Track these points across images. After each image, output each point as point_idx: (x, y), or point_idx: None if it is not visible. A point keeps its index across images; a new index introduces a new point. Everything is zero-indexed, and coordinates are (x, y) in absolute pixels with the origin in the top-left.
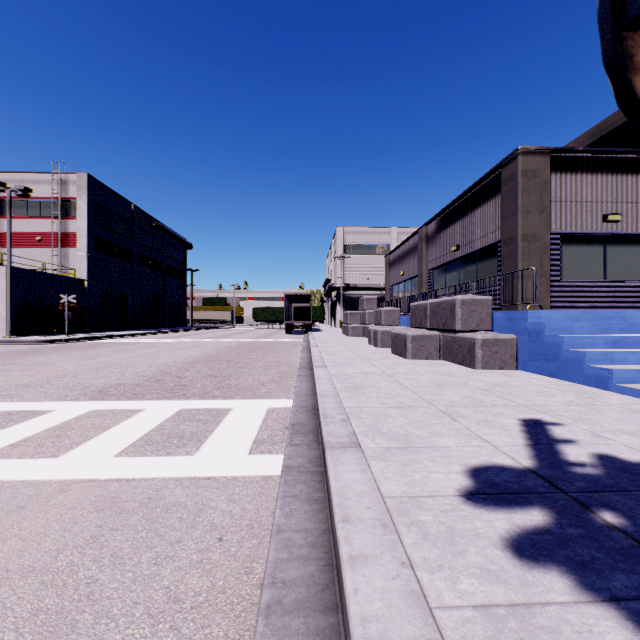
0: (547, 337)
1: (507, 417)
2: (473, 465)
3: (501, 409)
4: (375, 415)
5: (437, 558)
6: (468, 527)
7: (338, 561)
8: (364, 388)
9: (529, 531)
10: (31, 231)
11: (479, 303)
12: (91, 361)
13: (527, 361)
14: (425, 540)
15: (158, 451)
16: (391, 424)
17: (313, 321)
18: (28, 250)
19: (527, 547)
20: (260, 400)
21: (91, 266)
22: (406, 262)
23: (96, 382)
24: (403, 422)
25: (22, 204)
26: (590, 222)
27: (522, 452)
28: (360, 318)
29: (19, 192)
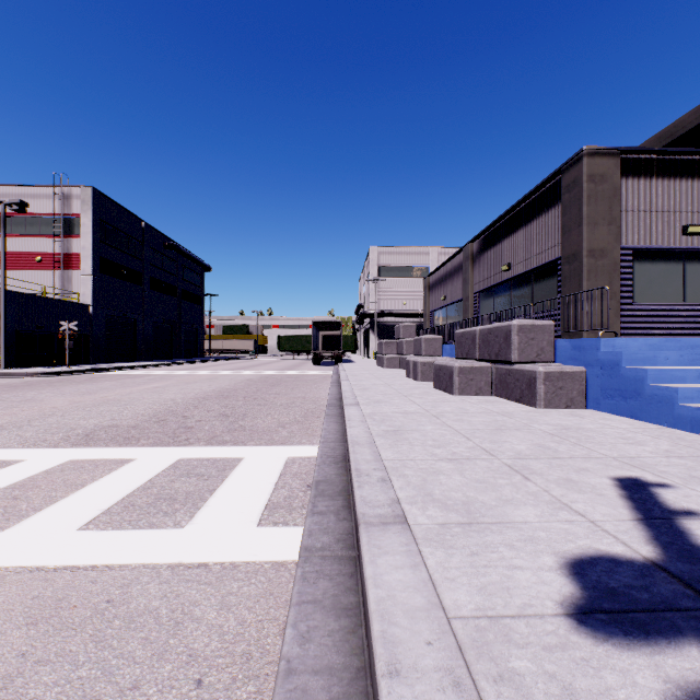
0: (626, 370)
1: (595, 475)
2: (571, 555)
3: (584, 463)
4: (423, 471)
5: None
6: (596, 686)
7: None
8: (406, 433)
9: (699, 697)
10: (30, 251)
11: (539, 329)
12: (87, 397)
13: (599, 398)
14: None
15: (138, 521)
16: (445, 485)
17: (344, 351)
18: (27, 272)
19: None
20: (278, 447)
21: (97, 290)
22: (448, 284)
23: (86, 423)
24: (461, 482)
25: (20, 221)
26: (667, 235)
27: (633, 532)
28: (396, 348)
29: (14, 206)
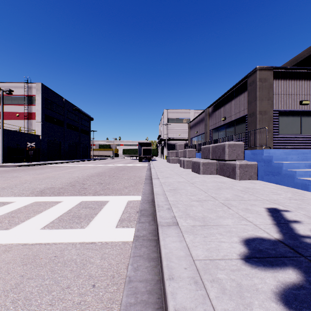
0: (274, 163)
1: (258, 206)
2: (245, 237)
3: (254, 202)
4: (185, 205)
5: (233, 310)
6: (250, 283)
7: (166, 309)
8: (179, 190)
9: (290, 287)
10: (13, 111)
11: (237, 146)
12: (40, 175)
13: (263, 175)
14: (223, 294)
15: (65, 226)
16: (195, 211)
17: (152, 156)
18: (12, 121)
19: (292, 300)
20: (124, 196)
21: (43, 128)
22: (198, 126)
23: (40, 186)
24: (201, 209)
25: (9, 98)
26: (293, 105)
27: (272, 228)
28: (175, 154)
29: (7, 92)
